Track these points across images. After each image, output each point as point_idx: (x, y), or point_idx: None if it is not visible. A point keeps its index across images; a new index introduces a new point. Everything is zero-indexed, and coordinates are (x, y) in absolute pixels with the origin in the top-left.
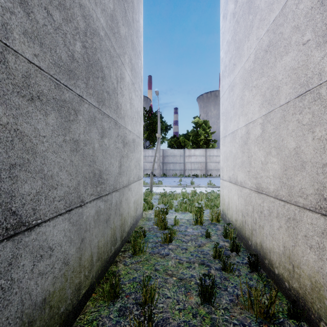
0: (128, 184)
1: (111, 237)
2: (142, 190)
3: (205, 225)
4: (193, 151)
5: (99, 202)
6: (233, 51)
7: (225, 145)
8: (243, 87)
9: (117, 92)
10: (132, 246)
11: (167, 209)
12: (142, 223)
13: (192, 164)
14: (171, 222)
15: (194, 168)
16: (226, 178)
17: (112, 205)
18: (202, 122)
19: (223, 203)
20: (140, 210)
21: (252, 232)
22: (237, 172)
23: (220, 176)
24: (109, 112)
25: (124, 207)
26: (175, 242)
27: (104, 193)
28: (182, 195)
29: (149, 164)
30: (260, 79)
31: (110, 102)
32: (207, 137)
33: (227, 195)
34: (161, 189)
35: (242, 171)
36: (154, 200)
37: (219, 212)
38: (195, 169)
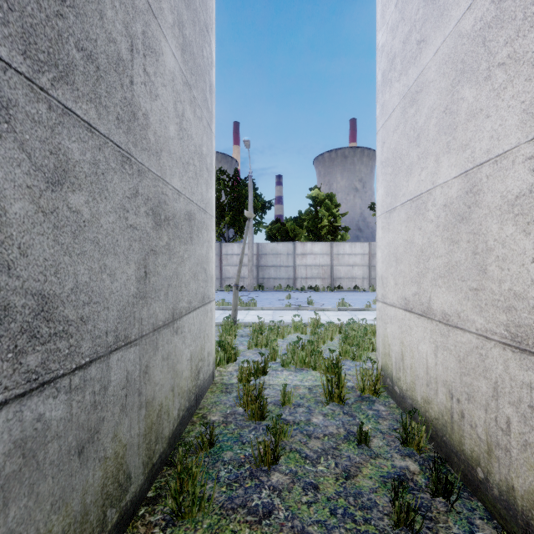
0: (172, 318)
1: (103, 487)
2: (214, 324)
3: (350, 402)
4: (310, 246)
5: (36, 402)
6: (418, 11)
7: (390, 229)
8: (453, 82)
9: (133, 75)
10: (172, 495)
11: (265, 363)
12: (211, 398)
13: (308, 269)
14: (275, 396)
15: (311, 275)
16: (393, 300)
17: (108, 391)
18: (325, 197)
19: (386, 353)
20: (207, 370)
21: (492, 450)
22: (430, 290)
23: (378, 294)
24: (95, 117)
25: (160, 378)
26: (286, 461)
27: (71, 366)
28: (294, 329)
29: (234, 269)
30: (529, 33)
31: (98, 88)
32: (334, 223)
33: (396, 337)
34: (254, 314)
35: (451, 289)
36: (239, 338)
37: (378, 374)
38: (313, 277)
